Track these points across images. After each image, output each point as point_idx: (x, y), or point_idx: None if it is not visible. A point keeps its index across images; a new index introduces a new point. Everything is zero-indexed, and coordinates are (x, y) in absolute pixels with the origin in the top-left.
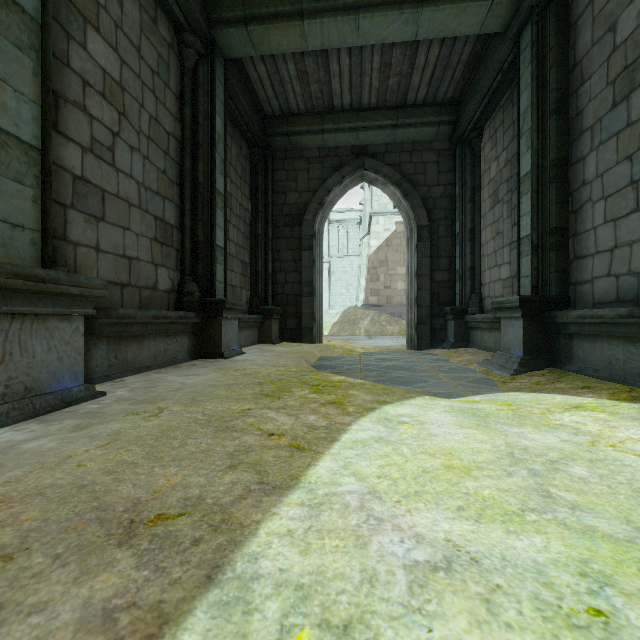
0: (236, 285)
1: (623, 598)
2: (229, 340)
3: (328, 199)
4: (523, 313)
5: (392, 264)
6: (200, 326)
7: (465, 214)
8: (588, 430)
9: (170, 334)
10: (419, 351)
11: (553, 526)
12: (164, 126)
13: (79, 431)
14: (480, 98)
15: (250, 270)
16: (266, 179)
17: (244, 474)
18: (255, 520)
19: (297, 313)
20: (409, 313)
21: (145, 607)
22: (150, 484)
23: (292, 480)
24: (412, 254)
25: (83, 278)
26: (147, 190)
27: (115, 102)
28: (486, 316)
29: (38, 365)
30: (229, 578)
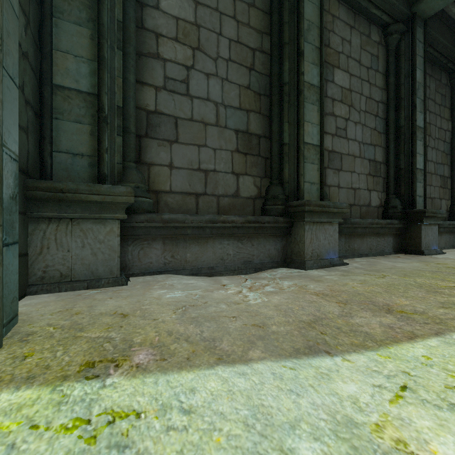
0: (434, 197)
1: None
2: (428, 241)
3: None
4: None
5: None
6: (402, 230)
7: None
8: None
9: (379, 235)
10: None
11: None
12: (374, 99)
13: (344, 276)
14: None
15: (450, 182)
16: None
17: (453, 312)
18: None
19: None
20: None
21: (406, 330)
22: (392, 301)
23: None
24: None
25: (338, 204)
26: (364, 145)
27: (347, 101)
28: None
29: (321, 245)
30: (448, 337)
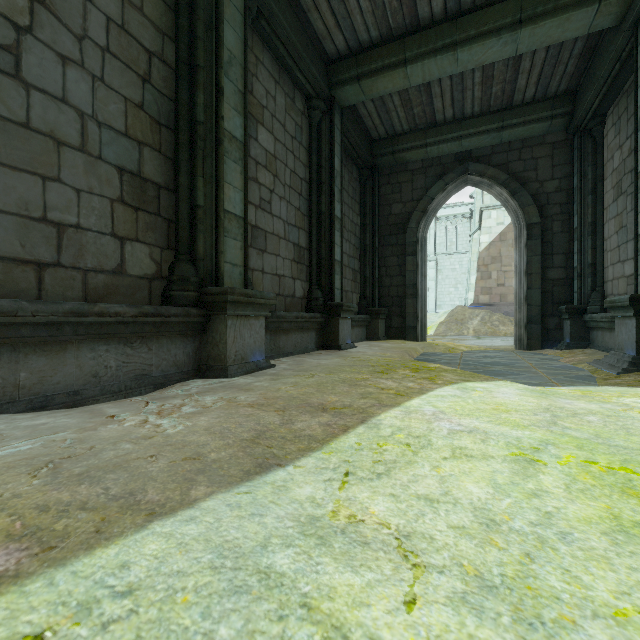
0: (348, 290)
1: (555, 447)
2: (344, 336)
3: (431, 206)
4: (635, 312)
5: (506, 260)
6: (323, 324)
7: (584, 207)
8: (636, 405)
9: (304, 330)
10: (528, 351)
11: (543, 431)
12: (299, 175)
13: (275, 380)
14: (598, 87)
15: (359, 276)
16: (373, 195)
17: (370, 400)
18: (378, 412)
19: (401, 313)
20: (517, 312)
21: (340, 424)
22: (325, 399)
23: (396, 404)
24: (521, 253)
25: (266, 293)
26: (289, 225)
27: (272, 169)
28: (604, 315)
29: (246, 345)
30: (370, 423)
